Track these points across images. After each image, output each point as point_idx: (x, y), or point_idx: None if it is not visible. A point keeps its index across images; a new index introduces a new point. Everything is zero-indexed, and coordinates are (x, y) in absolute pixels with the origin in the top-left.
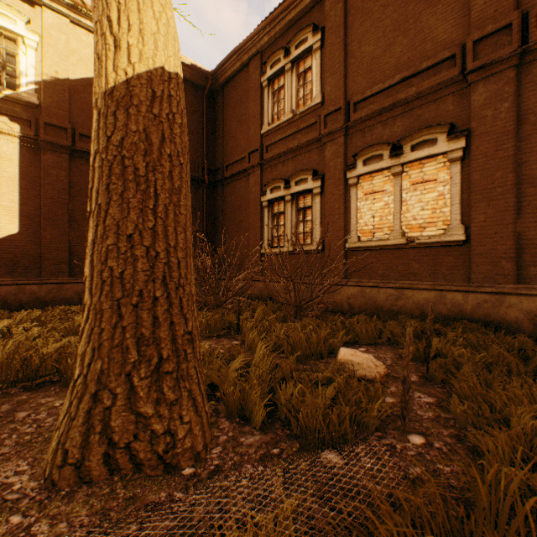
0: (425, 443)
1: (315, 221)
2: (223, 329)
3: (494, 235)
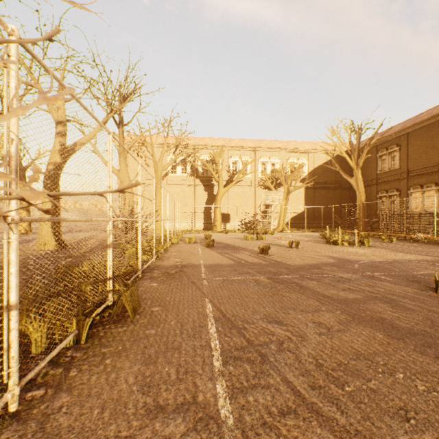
0: None
1: (397, 204)
2: None
3: None
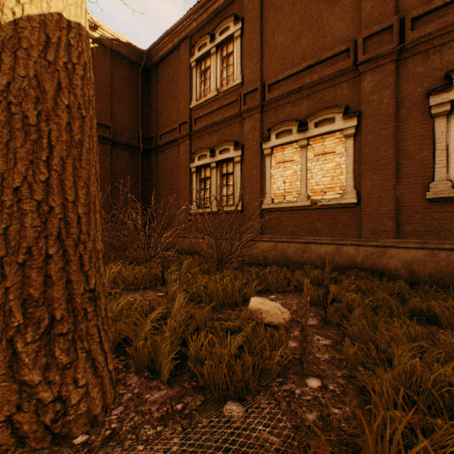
0: (321, 386)
1: (237, 185)
2: (151, 281)
3: (379, 198)
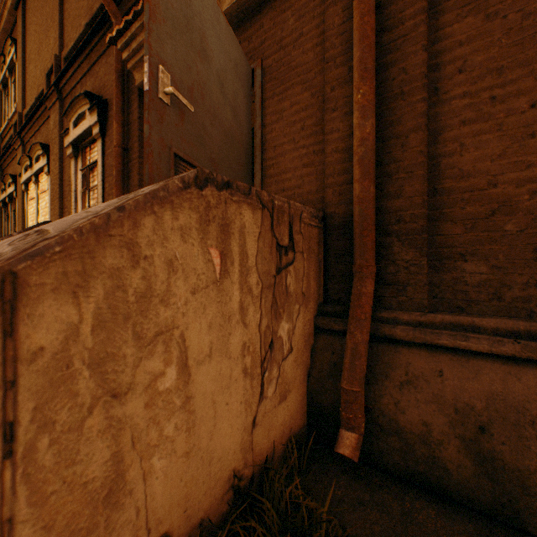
0: None
1: (17, 223)
2: None
3: None
